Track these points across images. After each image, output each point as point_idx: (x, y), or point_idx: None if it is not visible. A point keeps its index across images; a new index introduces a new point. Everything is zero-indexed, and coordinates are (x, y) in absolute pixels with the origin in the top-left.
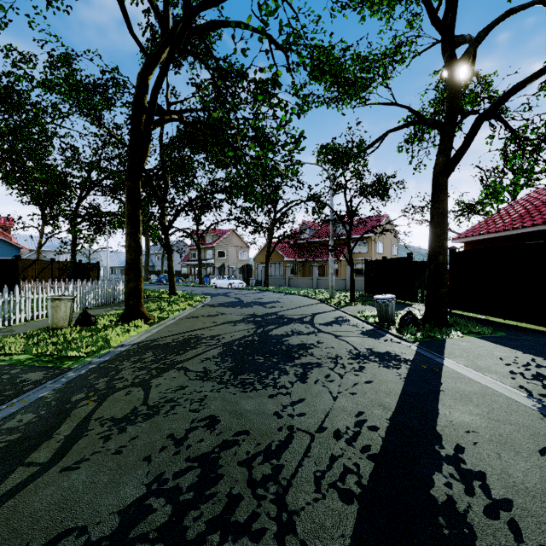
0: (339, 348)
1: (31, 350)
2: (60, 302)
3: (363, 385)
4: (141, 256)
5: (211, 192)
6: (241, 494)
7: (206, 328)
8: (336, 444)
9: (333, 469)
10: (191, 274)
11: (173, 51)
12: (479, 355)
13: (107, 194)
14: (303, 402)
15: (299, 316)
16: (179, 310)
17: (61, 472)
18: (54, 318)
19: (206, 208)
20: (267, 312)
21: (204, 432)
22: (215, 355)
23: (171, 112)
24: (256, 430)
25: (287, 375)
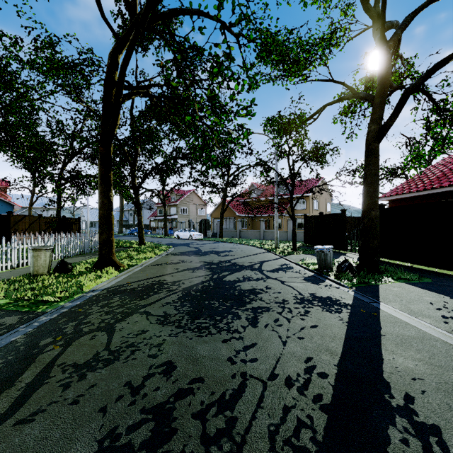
0: (285, 293)
1: (10, 295)
2: (40, 252)
3: (310, 329)
4: (112, 212)
5: (174, 158)
6: (194, 452)
7: (169, 274)
8: (288, 392)
9: (287, 422)
10: (158, 227)
11: (138, 30)
12: (410, 300)
13: (88, 160)
14: (255, 347)
15: (249, 263)
16: (146, 259)
17: (15, 425)
18: (35, 266)
19: (170, 172)
20: (221, 260)
21: (160, 379)
22: (175, 299)
23: (138, 86)
24: (210, 377)
25: (239, 320)
